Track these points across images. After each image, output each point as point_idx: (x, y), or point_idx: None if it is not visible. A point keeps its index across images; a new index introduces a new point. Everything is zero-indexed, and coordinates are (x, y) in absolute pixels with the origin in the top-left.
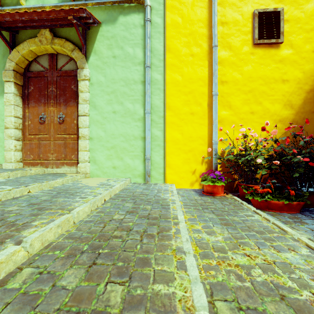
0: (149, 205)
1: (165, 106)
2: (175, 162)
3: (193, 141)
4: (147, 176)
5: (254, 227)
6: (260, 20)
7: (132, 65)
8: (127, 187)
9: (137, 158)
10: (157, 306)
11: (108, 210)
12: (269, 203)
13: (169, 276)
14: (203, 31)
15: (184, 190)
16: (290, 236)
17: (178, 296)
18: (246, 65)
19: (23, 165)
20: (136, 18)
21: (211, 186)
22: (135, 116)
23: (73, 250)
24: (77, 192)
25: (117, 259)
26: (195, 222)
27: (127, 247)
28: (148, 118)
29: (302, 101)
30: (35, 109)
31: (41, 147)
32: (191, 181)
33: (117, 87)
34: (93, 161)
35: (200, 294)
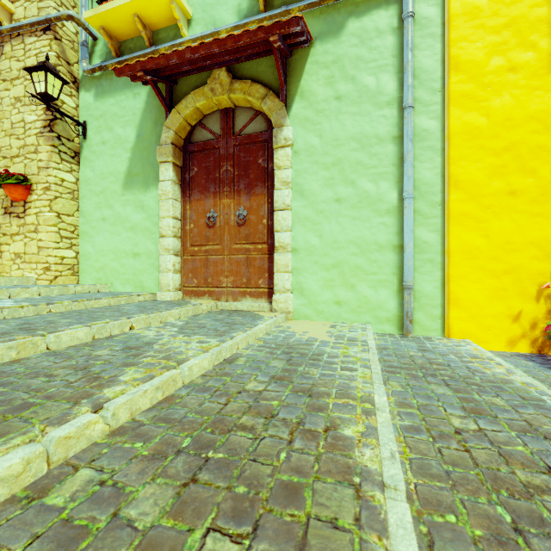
0: (493, 396)
1: (446, 182)
2: (470, 295)
3: (513, 250)
4: (407, 322)
5: None
6: None
7: (374, 108)
8: (377, 342)
9: (383, 286)
10: None
11: (416, 402)
12: None
13: None
14: (540, 13)
15: (500, 356)
16: None
17: None
18: None
19: (182, 295)
20: (381, 17)
21: None
22: (380, 205)
23: (484, 518)
24: (317, 353)
25: None
26: None
27: None
28: (409, 209)
29: None
30: (200, 204)
31: (210, 266)
32: (510, 336)
33: (343, 154)
34: (299, 291)
35: None
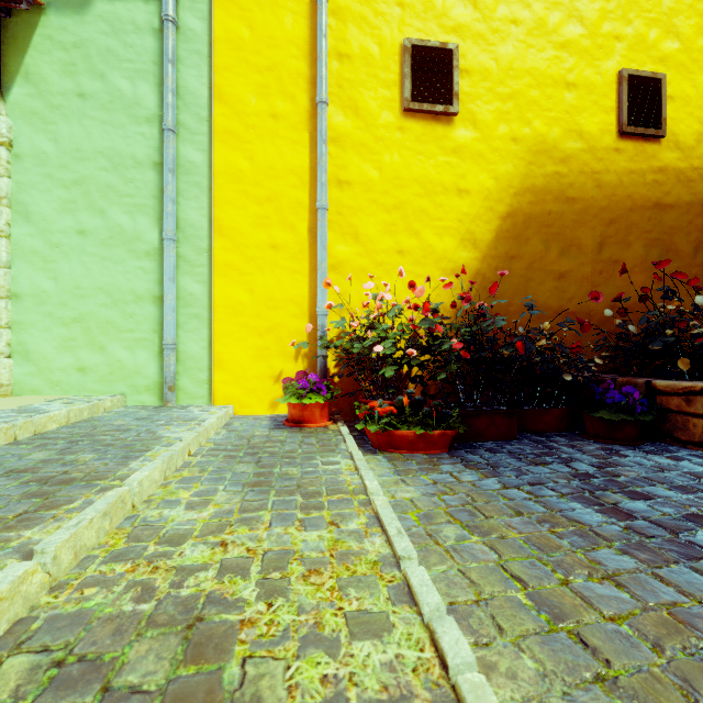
0: (95, 454)
1: (212, 227)
2: (235, 355)
3: (276, 307)
4: (166, 390)
5: (312, 485)
6: (416, 62)
7: (130, 122)
8: (100, 415)
9: (142, 347)
10: None
11: None
12: (391, 437)
13: None
14: (299, 66)
15: (251, 419)
16: (364, 497)
17: None
18: (388, 152)
19: None
20: (139, 9)
21: (299, 407)
22: (138, 244)
23: None
24: None
25: None
26: (191, 483)
27: None
28: (169, 253)
29: (493, 234)
30: None
31: None
32: (272, 398)
33: (88, 171)
34: (23, 354)
35: None
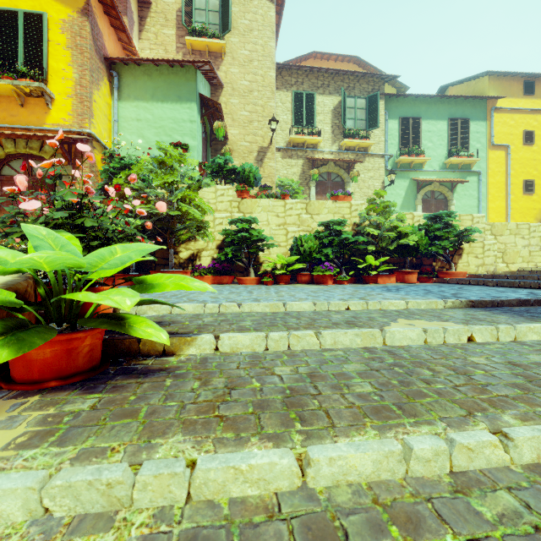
0: None
1: (487, 218)
2: None
3: None
4: None
5: None
6: (525, 184)
7: (473, 199)
8: None
9: None
10: None
11: None
12: None
13: None
14: (503, 187)
15: None
16: None
17: None
18: (520, 202)
19: None
20: (474, 178)
21: None
22: None
23: None
24: None
25: None
26: None
27: None
28: None
29: (540, 217)
30: None
31: None
32: None
33: (466, 209)
34: None
35: None
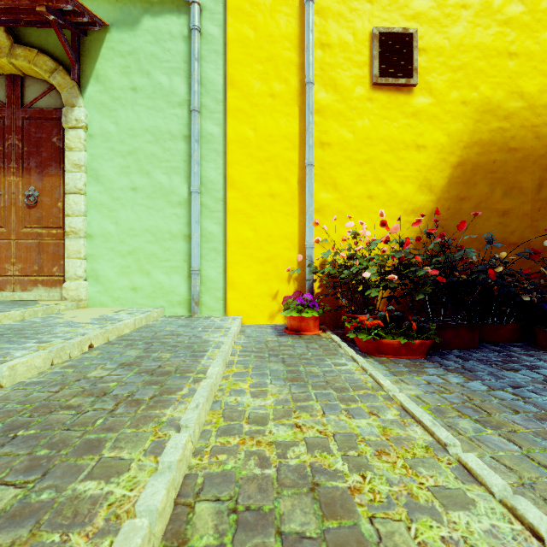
0: (170, 353)
1: (226, 182)
2: (243, 278)
3: (273, 242)
4: (193, 304)
5: (336, 382)
6: (383, 45)
7: (168, 106)
8: (152, 323)
9: (176, 272)
10: (62, 518)
11: (87, 363)
12: (379, 344)
13: (121, 466)
14: (290, 56)
15: (257, 327)
16: (384, 393)
17: (114, 498)
18: (360, 118)
19: None
20: (174, 23)
21: (297, 319)
22: (173, 196)
23: None
24: (41, 332)
25: (43, 445)
26: (244, 377)
27: (78, 422)
28: (195, 202)
29: (446, 181)
30: None
31: None
32: (271, 311)
33: (138, 144)
34: (95, 278)
35: (155, 491)
